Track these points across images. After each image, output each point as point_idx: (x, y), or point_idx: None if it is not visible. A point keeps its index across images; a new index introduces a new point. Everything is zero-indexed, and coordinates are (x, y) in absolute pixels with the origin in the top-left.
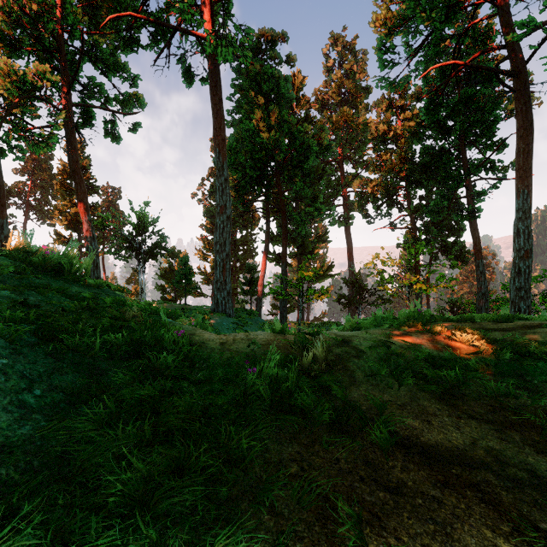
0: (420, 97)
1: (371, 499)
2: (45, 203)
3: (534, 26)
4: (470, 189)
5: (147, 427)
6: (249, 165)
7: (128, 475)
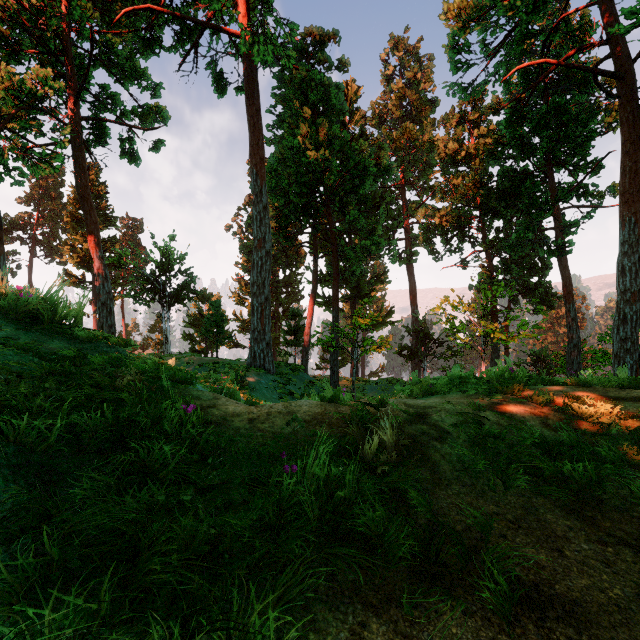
0: (497, 109)
1: None
2: (54, 238)
3: None
4: (559, 219)
5: (106, 592)
6: (294, 190)
7: None
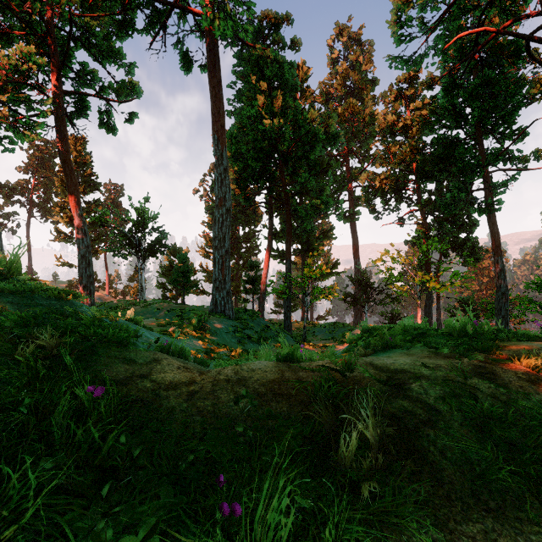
0: (432, 85)
1: None
2: (48, 201)
3: None
4: (488, 180)
5: None
6: (251, 155)
7: None
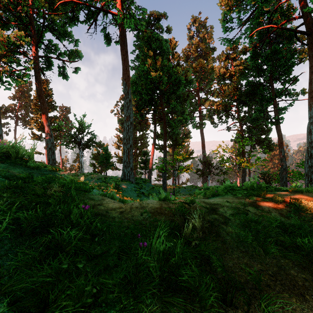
0: (245, 52)
1: None
2: (27, 116)
3: None
4: (276, 106)
5: None
6: (144, 92)
7: None
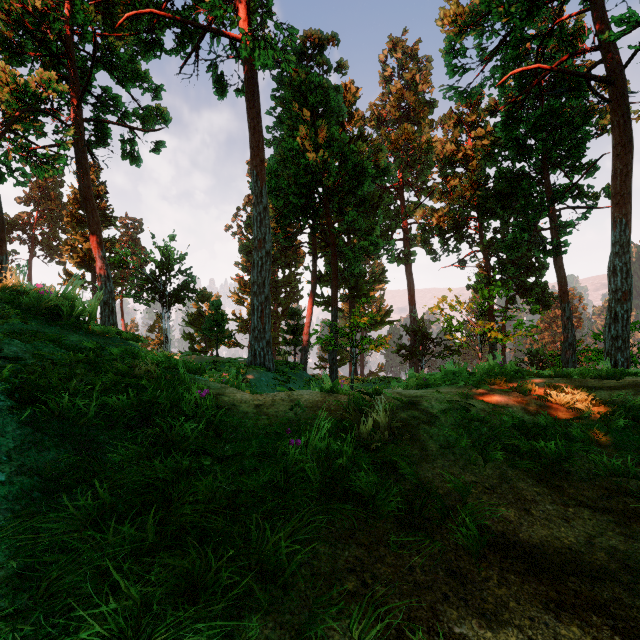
0: (494, 111)
1: (461, 630)
2: (54, 238)
3: (635, 21)
4: (554, 219)
5: (150, 526)
6: (293, 191)
7: (112, 608)
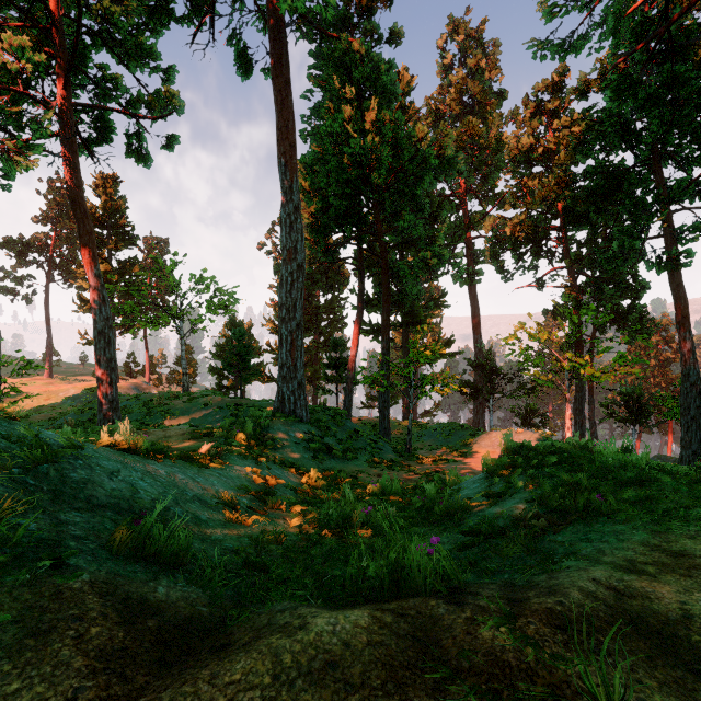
0: (586, 92)
1: None
2: (73, 260)
3: None
4: (670, 223)
5: None
6: (334, 191)
7: None
